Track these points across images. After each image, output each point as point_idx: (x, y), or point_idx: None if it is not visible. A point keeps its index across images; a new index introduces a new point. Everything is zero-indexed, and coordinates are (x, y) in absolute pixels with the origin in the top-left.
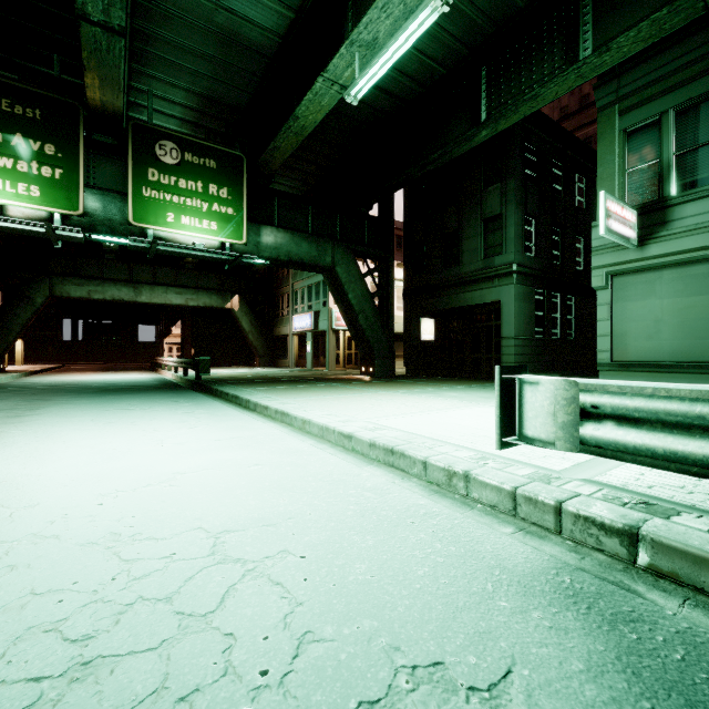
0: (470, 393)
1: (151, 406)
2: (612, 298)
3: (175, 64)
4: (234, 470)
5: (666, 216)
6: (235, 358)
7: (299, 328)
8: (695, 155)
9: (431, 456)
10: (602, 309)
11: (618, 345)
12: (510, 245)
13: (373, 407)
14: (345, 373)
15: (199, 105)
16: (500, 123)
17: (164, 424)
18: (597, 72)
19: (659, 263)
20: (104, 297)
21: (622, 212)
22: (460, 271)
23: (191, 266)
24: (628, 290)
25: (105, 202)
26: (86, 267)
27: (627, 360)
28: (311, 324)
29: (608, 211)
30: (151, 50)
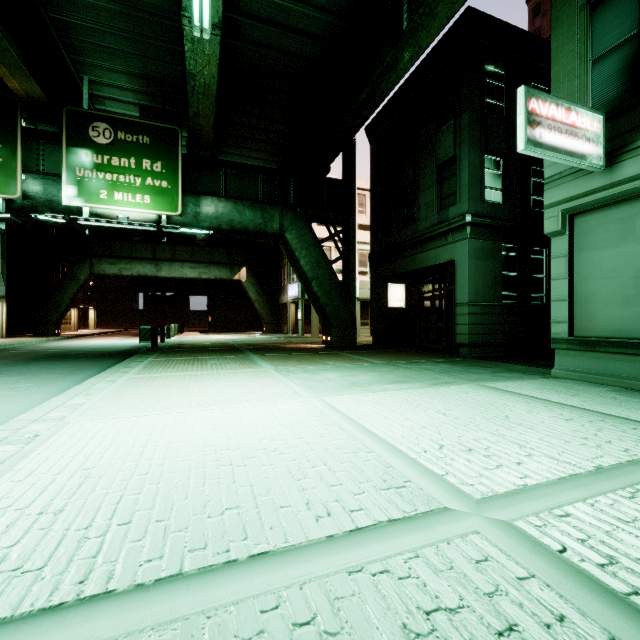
0: (358, 375)
1: (15, 377)
2: (573, 247)
3: (103, 48)
4: None
5: None
6: (247, 324)
7: (291, 296)
8: None
9: None
10: (558, 263)
11: (582, 313)
12: (463, 192)
13: (172, 393)
14: (313, 342)
15: (145, 87)
16: (420, 37)
17: None
18: None
19: (638, 187)
20: (132, 273)
21: (566, 116)
22: (416, 229)
23: (203, 243)
24: (595, 234)
25: (46, 185)
26: (119, 249)
27: (594, 335)
28: (298, 292)
29: (534, 115)
30: (76, 37)
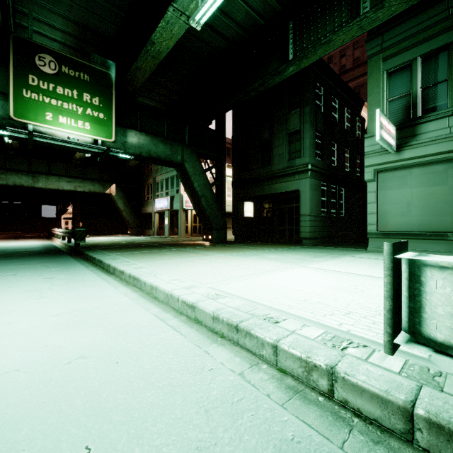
0: (284, 255)
1: (18, 271)
2: (377, 188)
3: None
4: (46, 370)
5: (415, 131)
6: (113, 229)
7: (159, 208)
8: (435, 89)
9: (281, 339)
10: (371, 195)
11: (382, 220)
12: (306, 151)
13: (214, 270)
14: (191, 240)
15: (76, 32)
16: (302, 62)
17: (12, 294)
18: (372, 26)
19: (411, 163)
20: (7, 183)
21: (388, 126)
22: (271, 169)
23: (78, 162)
24: (389, 182)
25: None
26: None
27: (388, 230)
28: (168, 205)
29: (381, 123)
30: None
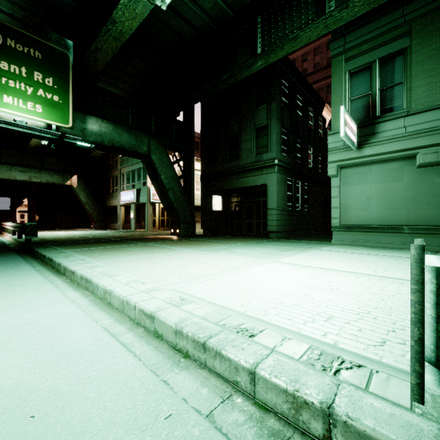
0: (253, 249)
1: None
2: (340, 183)
3: None
4: None
5: (375, 129)
6: (75, 222)
7: (125, 201)
8: (392, 90)
9: (260, 362)
10: (334, 190)
11: (344, 214)
12: (273, 146)
13: (180, 267)
14: (158, 234)
15: (26, 4)
16: (270, 56)
17: None
18: (337, 25)
19: (371, 160)
20: None
21: (351, 123)
22: (240, 163)
23: (34, 150)
24: (350, 178)
25: None
26: None
27: (350, 224)
28: (134, 198)
29: (345, 120)
30: None
